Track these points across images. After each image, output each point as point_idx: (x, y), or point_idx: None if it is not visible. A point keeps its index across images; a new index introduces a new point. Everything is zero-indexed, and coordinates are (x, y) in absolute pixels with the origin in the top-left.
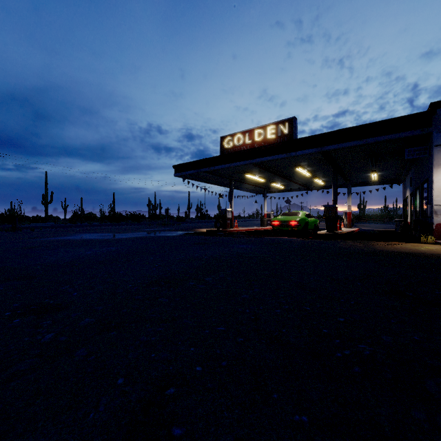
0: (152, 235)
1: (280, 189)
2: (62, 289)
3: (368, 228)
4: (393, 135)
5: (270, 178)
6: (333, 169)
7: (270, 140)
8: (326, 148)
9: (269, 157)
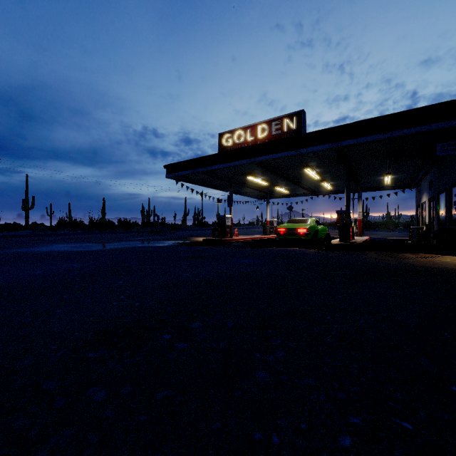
0: (138, 245)
1: (283, 194)
2: None
3: (377, 236)
4: (424, 127)
5: (274, 181)
6: (345, 170)
7: (275, 137)
8: (342, 143)
9: (275, 154)
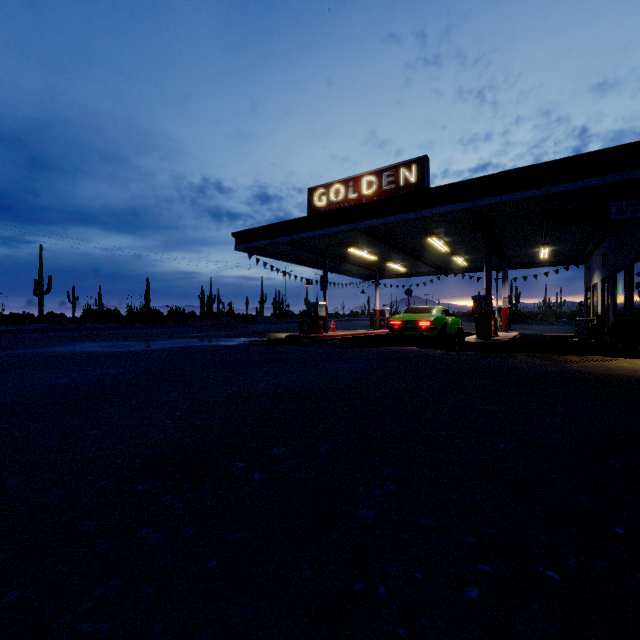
0: (197, 344)
1: (398, 273)
2: None
3: (531, 332)
4: (594, 179)
5: (385, 254)
6: (485, 239)
7: (387, 194)
8: (480, 202)
9: (386, 218)
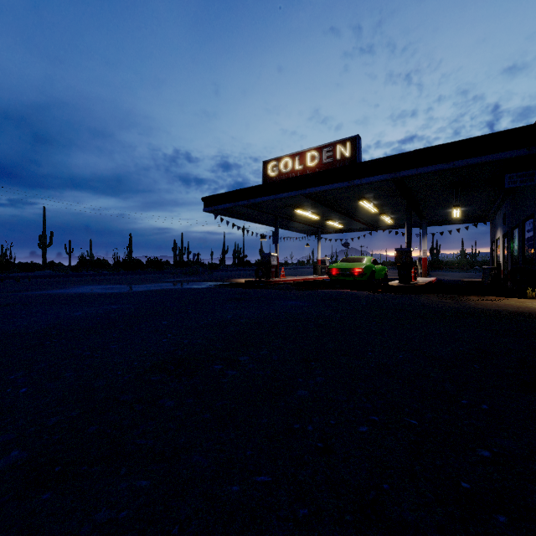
0: (174, 287)
1: (337, 229)
2: (9, 378)
3: (447, 277)
4: (490, 156)
5: (326, 214)
6: (406, 202)
7: (326, 166)
8: (400, 174)
9: (325, 186)
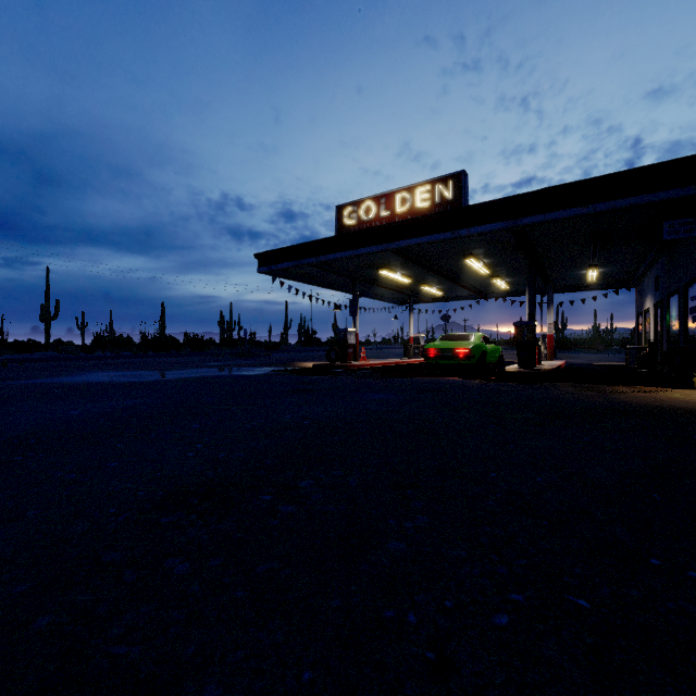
0: (217, 374)
1: (434, 297)
2: None
3: (578, 361)
4: (644, 197)
5: (420, 277)
6: (528, 260)
7: (422, 211)
8: (522, 221)
9: (421, 238)
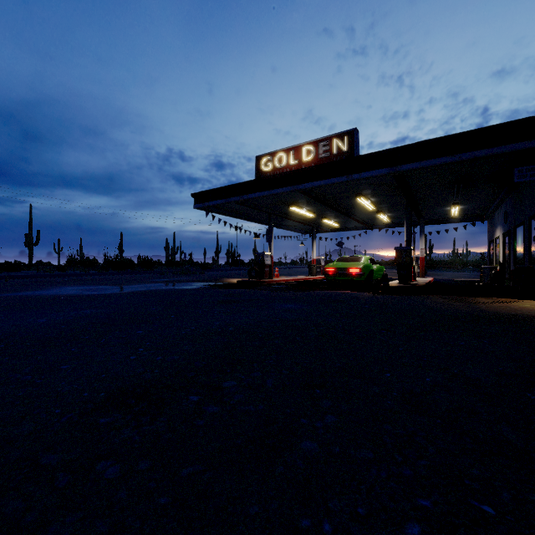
0: (161, 288)
1: (332, 228)
2: None
3: (443, 277)
4: (499, 148)
5: (321, 212)
6: (406, 199)
7: (323, 160)
8: (402, 168)
9: (322, 181)
